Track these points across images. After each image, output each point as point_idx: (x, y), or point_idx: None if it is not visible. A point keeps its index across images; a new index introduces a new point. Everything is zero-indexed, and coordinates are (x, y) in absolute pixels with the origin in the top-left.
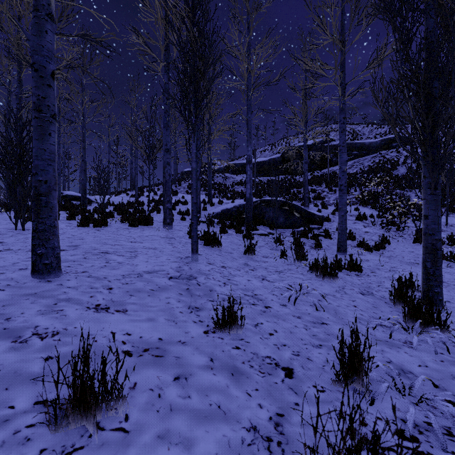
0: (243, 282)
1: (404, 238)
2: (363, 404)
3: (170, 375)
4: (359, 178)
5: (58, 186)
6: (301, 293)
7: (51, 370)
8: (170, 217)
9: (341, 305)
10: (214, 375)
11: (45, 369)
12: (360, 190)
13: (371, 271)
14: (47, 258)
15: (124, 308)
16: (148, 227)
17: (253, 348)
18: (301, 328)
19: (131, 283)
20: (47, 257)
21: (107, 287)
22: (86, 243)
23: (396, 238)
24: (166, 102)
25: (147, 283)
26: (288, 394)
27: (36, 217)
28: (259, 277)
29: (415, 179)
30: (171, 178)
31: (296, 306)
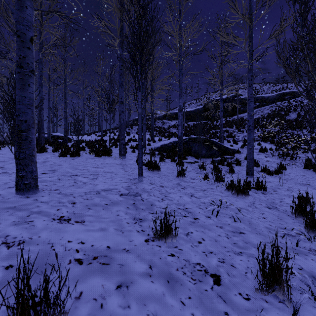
0: (176, 198)
1: (297, 165)
2: (286, 313)
3: (113, 283)
4: (260, 122)
5: (48, 129)
6: (221, 207)
7: (8, 279)
8: (124, 150)
9: (253, 217)
10: (152, 283)
11: (3, 278)
12: (261, 130)
13: (273, 190)
14: (27, 179)
15: (83, 219)
16: (109, 157)
17: (185, 255)
18: (223, 236)
19: (91, 198)
20: (26, 179)
21: (72, 202)
22: (62, 168)
23: (290, 165)
24: (121, 67)
25: (103, 198)
26: (218, 302)
27: (18, 148)
28: (188, 194)
29: (303, 122)
30: (126, 123)
31: (218, 217)
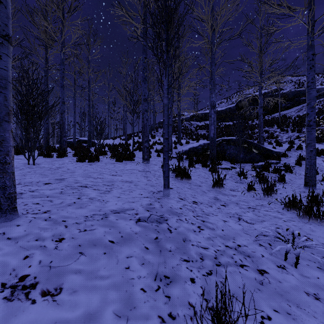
0: (219, 225)
1: None
2: None
3: None
4: None
5: (74, 133)
6: (294, 243)
7: None
8: (148, 154)
9: None
10: None
11: None
12: None
13: None
14: None
15: (60, 283)
16: (130, 162)
17: None
18: None
19: (91, 229)
20: None
21: (58, 237)
22: (73, 176)
23: None
24: (144, 60)
25: (109, 229)
26: None
27: None
28: (233, 216)
29: None
30: (151, 126)
31: (299, 268)
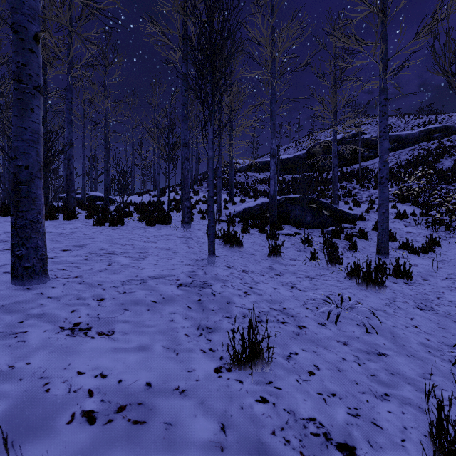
0: (268, 291)
1: None
2: None
3: None
4: (395, 173)
5: (83, 187)
6: (342, 306)
7: None
8: (189, 215)
9: (397, 325)
10: None
11: None
12: (397, 186)
13: (423, 278)
14: (29, 260)
15: (111, 328)
16: (166, 227)
17: (287, 399)
18: (351, 361)
19: (130, 292)
20: (28, 259)
21: (98, 297)
22: (95, 242)
23: (446, 239)
24: (184, 93)
25: (150, 292)
26: None
27: (15, 211)
28: (287, 284)
29: None
30: (193, 178)
31: (339, 325)
